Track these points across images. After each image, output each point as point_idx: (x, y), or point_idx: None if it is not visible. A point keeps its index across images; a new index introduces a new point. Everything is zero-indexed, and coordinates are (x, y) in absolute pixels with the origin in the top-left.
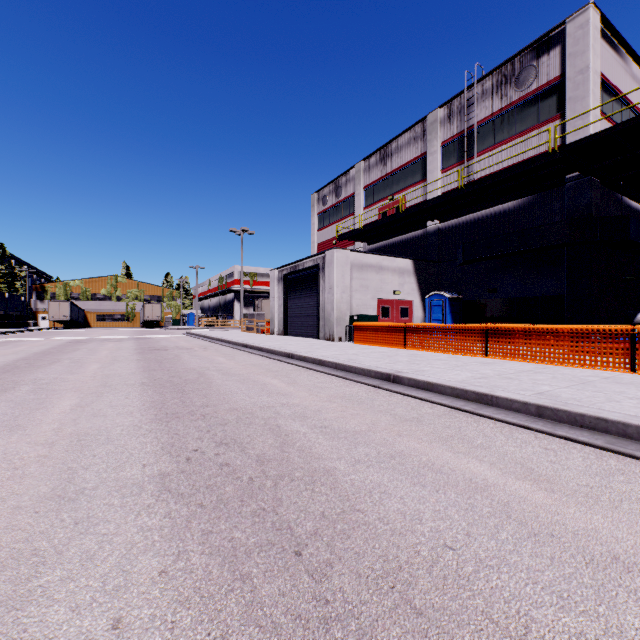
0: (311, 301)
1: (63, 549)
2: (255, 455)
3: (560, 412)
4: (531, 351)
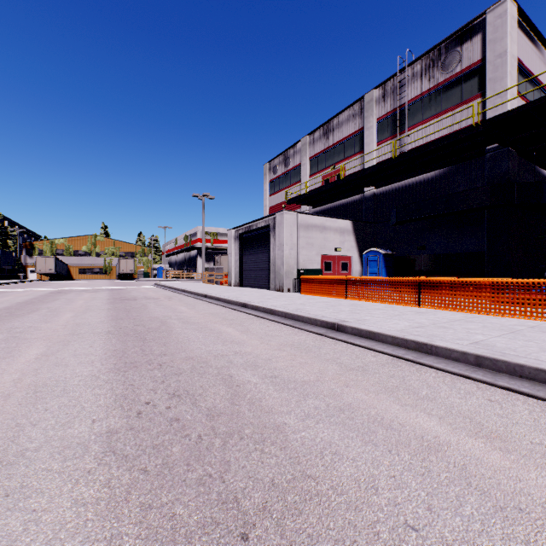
0: (263, 257)
1: None
2: (206, 408)
3: (499, 362)
4: (460, 301)
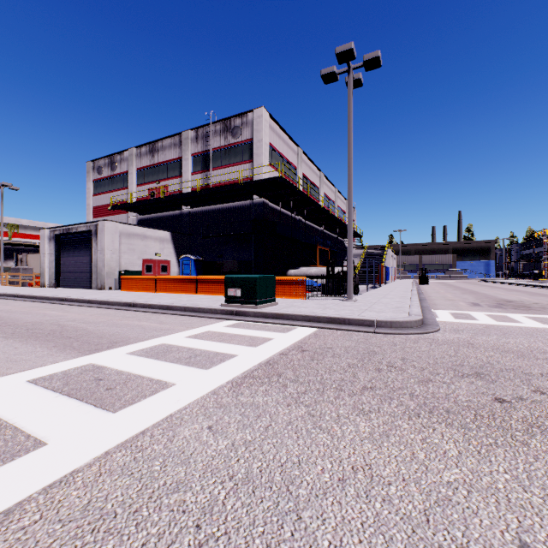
0: (85, 259)
1: None
2: (49, 330)
3: (190, 308)
4: (215, 289)
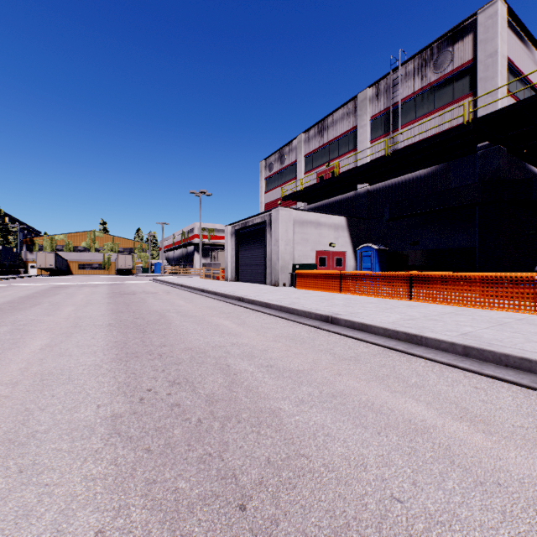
0: (259, 252)
1: (0, 503)
2: (205, 395)
3: (486, 352)
4: (451, 295)
